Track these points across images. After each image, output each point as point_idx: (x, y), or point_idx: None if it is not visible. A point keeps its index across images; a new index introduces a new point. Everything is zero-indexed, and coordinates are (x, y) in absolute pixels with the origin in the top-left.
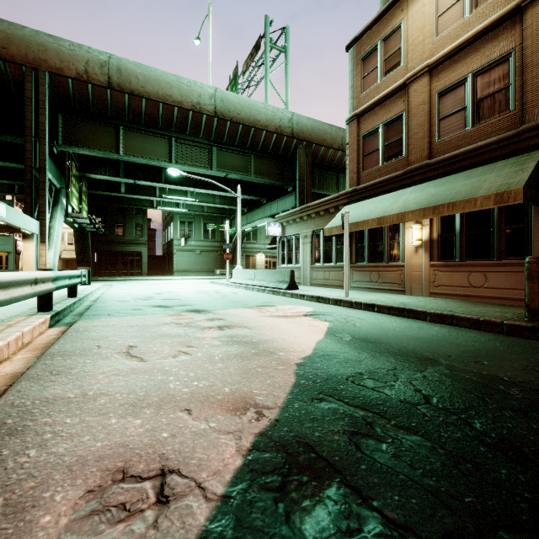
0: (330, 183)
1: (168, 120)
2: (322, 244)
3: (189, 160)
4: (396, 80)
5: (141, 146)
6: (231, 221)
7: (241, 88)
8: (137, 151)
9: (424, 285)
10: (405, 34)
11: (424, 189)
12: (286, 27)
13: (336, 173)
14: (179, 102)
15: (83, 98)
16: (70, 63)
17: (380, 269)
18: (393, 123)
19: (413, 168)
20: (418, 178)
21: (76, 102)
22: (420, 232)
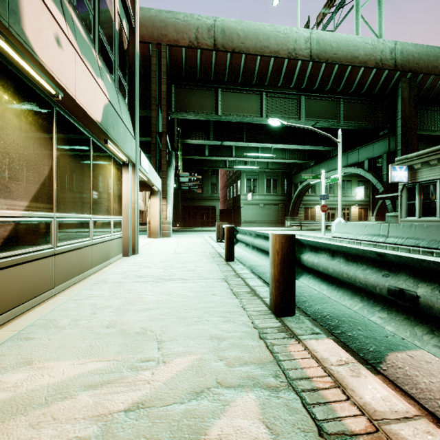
0: (432, 120)
1: (262, 73)
2: None
3: (279, 113)
4: None
5: (235, 105)
6: (291, 176)
7: None
8: (233, 110)
9: None
10: None
11: None
12: None
13: (439, 107)
14: (276, 52)
15: (192, 65)
16: (184, 33)
17: None
18: None
19: None
20: None
21: (186, 70)
22: None
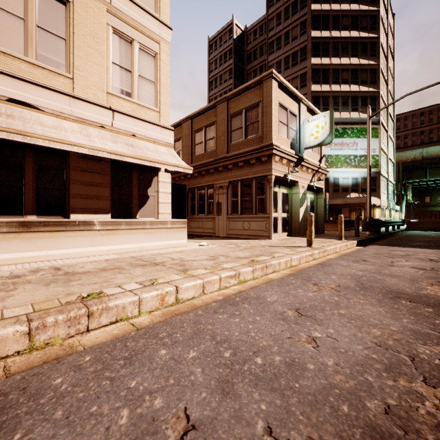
0: None
1: None
2: None
3: None
4: None
5: (436, 173)
6: None
7: None
8: (435, 175)
9: None
10: None
11: None
12: None
13: None
14: None
15: (413, 165)
16: (408, 157)
17: None
18: None
19: None
20: None
21: (410, 167)
22: None
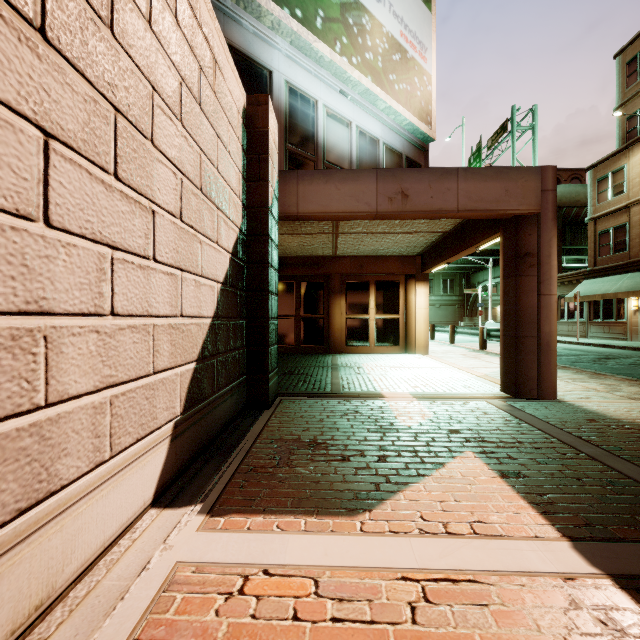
0: (586, 237)
1: None
2: (566, 305)
3: None
4: (621, 202)
5: None
6: (469, 276)
7: (485, 159)
8: None
9: (639, 335)
10: (627, 173)
11: (635, 277)
12: (534, 107)
13: None
14: None
15: None
16: None
17: (610, 324)
18: (620, 228)
19: (632, 261)
20: (635, 268)
21: None
22: (636, 301)
